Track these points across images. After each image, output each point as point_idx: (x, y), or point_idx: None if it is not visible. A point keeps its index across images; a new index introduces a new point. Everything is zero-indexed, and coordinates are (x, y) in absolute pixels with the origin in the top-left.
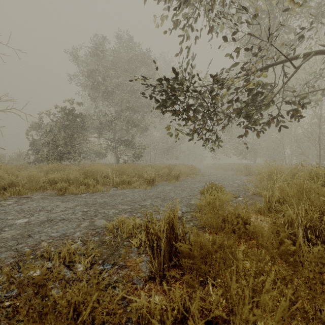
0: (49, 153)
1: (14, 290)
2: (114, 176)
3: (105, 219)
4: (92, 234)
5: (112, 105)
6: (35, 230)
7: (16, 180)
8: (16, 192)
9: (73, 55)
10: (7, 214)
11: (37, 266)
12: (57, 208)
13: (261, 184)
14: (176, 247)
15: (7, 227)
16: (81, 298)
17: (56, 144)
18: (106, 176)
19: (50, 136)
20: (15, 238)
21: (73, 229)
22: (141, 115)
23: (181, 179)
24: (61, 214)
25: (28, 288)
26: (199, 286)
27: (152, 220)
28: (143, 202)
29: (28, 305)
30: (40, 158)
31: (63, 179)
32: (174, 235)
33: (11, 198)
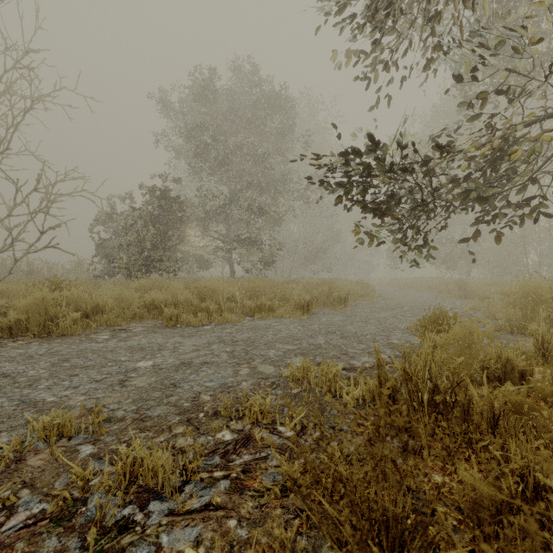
0: (130, 260)
1: (215, 457)
2: (244, 299)
3: (270, 364)
4: (267, 386)
5: (226, 182)
6: (176, 377)
7: (103, 303)
8: (104, 321)
9: (164, 101)
10: (116, 354)
11: (224, 427)
12: (182, 346)
13: (510, 313)
14: (435, 405)
15: (131, 372)
16: (444, 451)
17: (141, 247)
18: (228, 299)
19: (132, 233)
20: (157, 388)
21: (232, 378)
22: (272, 197)
23: (349, 304)
24: (196, 355)
25: (383, 433)
26: (495, 465)
27: (383, 363)
28: (313, 339)
29: (380, 456)
30: (118, 268)
31: (166, 301)
32: (431, 387)
33: (102, 331)
